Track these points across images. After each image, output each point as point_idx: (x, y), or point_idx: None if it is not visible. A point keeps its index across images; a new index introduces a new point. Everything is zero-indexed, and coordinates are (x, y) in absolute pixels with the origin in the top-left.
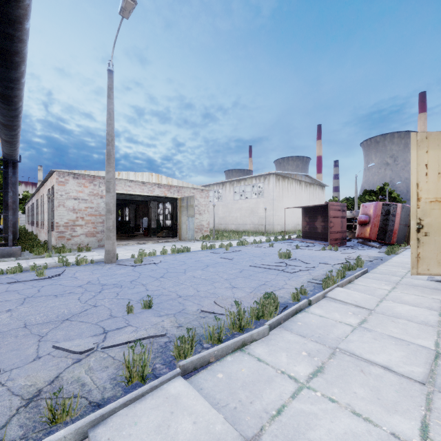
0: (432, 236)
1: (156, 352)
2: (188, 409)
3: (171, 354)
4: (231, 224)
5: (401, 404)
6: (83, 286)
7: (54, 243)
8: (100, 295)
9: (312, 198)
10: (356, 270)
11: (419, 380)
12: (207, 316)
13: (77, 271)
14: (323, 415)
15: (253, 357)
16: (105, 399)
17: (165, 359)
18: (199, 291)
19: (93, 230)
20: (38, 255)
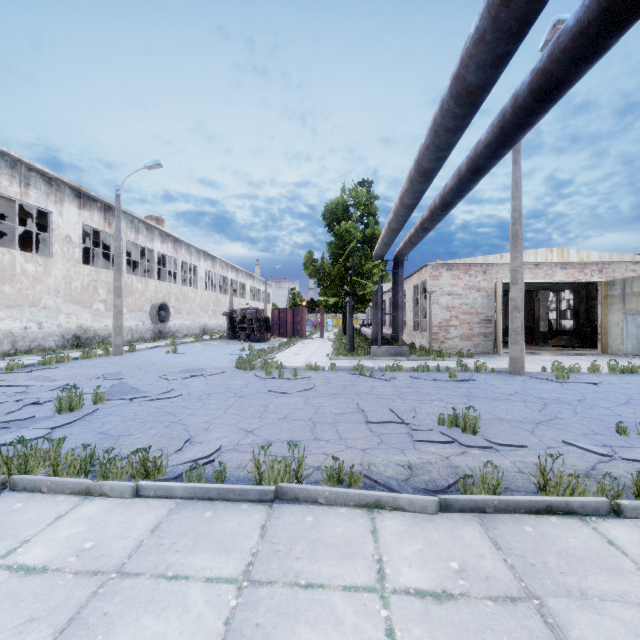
0: None
1: None
2: None
3: None
4: None
5: None
6: (514, 395)
7: (425, 346)
8: (551, 408)
9: None
10: None
11: None
12: None
13: (485, 378)
14: None
15: None
16: None
17: None
18: None
19: (468, 332)
20: (424, 357)
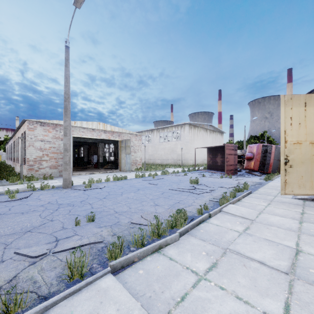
0: (295, 168)
1: (94, 255)
2: (114, 299)
3: (105, 256)
4: (158, 160)
5: (271, 289)
6: (44, 205)
7: (25, 173)
8: (57, 212)
9: (214, 141)
10: (243, 192)
11: (284, 271)
12: (135, 227)
13: (41, 194)
14: (215, 300)
15: (166, 257)
16: (50, 293)
17: (101, 260)
18: (131, 208)
19: (55, 164)
20: (13, 183)
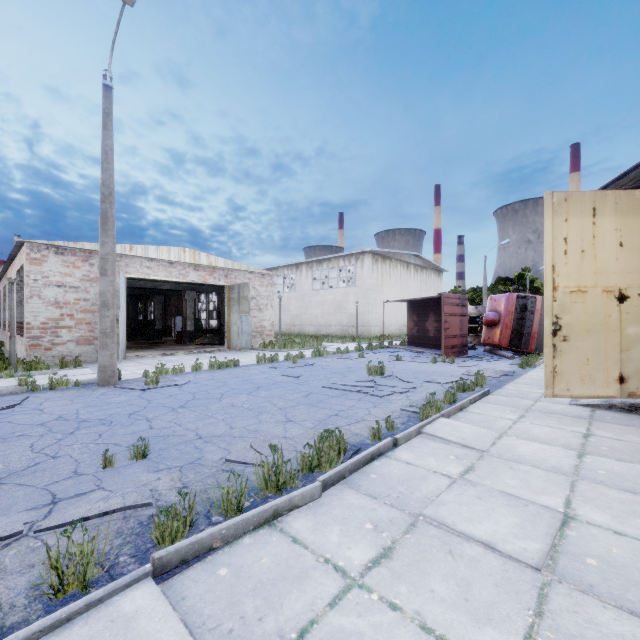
0: (573, 342)
1: (128, 534)
2: None
3: (148, 538)
4: (309, 326)
5: (499, 606)
6: (47, 423)
7: (23, 355)
8: (71, 438)
9: (425, 288)
10: (474, 391)
11: (533, 563)
12: (232, 469)
13: (48, 399)
14: (373, 636)
15: (286, 536)
16: (4, 628)
17: (140, 546)
18: (233, 428)
19: (89, 334)
20: None
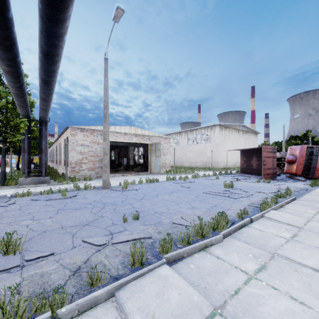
0: None
1: (146, 248)
2: (174, 285)
3: (157, 250)
4: (186, 162)
5: None
6: (91, 203)
7: (68, 175)
8: (104, 210)
9: (248, 143)
10: (286, 198)
11: None
12: (177, 227)
13: (86, 193)
14: (268, 297)
15: (213, 255)
16: (119, 275)
17: (153, 253)
18: (169, 209)
19: (93, 166)
20: (60, 183)
